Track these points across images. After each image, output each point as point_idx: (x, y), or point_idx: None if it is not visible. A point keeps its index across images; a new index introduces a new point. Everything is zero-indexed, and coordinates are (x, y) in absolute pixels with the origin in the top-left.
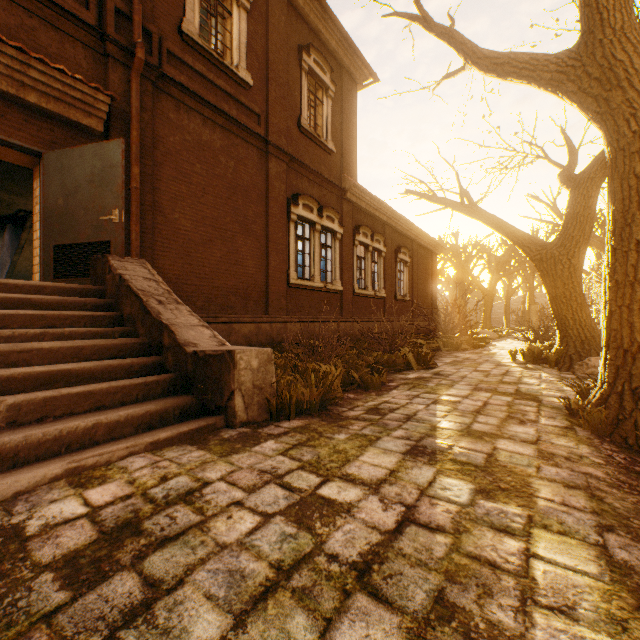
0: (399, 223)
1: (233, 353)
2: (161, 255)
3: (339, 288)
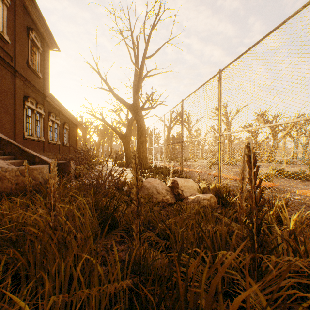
0: (66, 112)
1: (70, 162)
2: None
3: (44, 140)
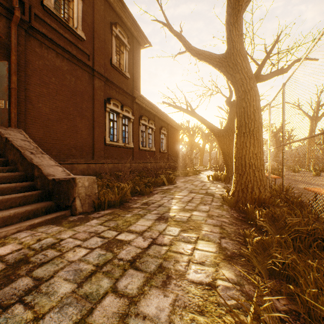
0: (161, 115)
1: (75, 179)
2: (30, 126)
3: (132, 146)
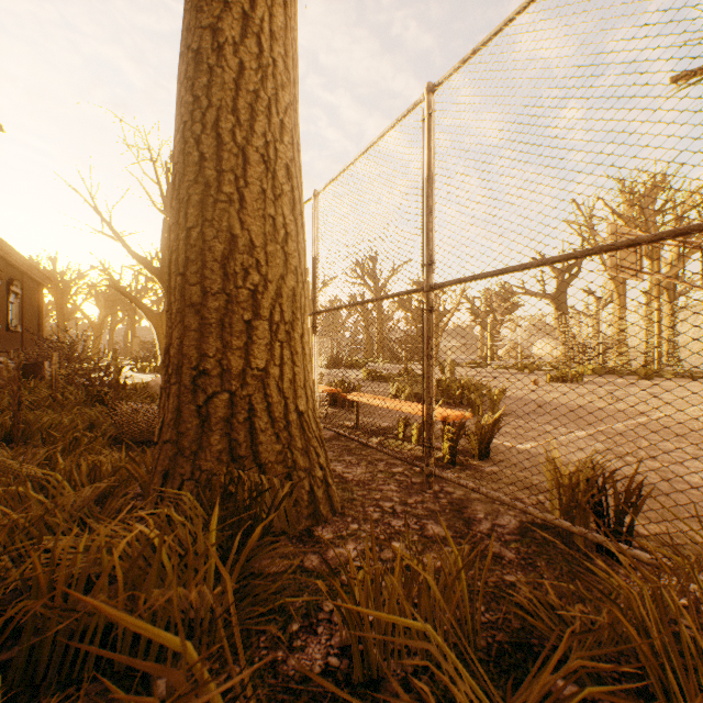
0: (16, 258)
1: (44, 362)
2: None
3: None
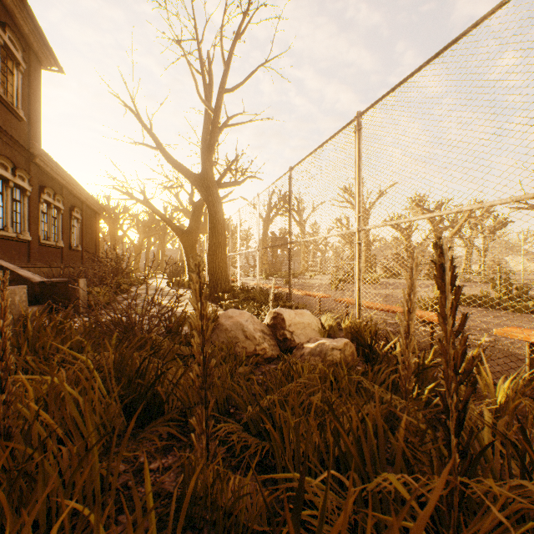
0: (76, 188)
1: (78, 280)
2: None
3: (29, 238)
